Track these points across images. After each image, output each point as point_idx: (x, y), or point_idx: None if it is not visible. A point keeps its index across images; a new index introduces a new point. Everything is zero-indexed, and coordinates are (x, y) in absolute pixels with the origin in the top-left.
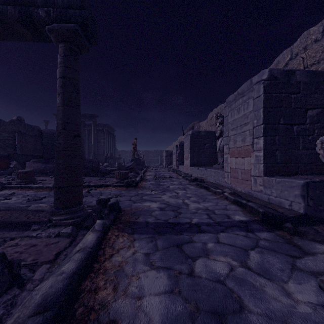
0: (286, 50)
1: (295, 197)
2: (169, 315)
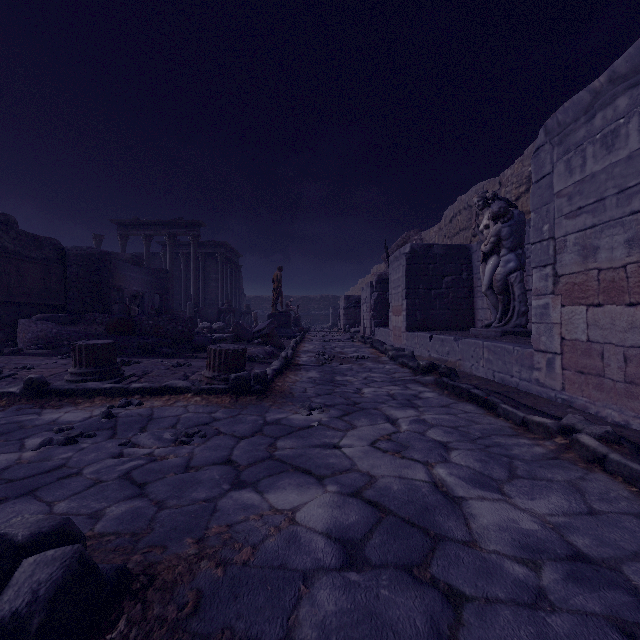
0: None
1: None
2: None
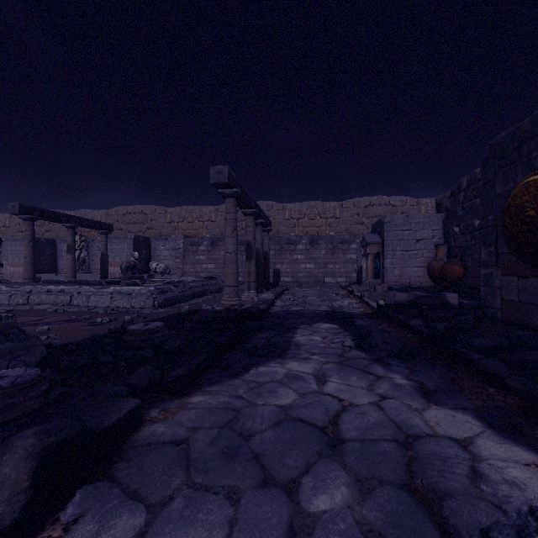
0: (125, 207)
1: None
2: None
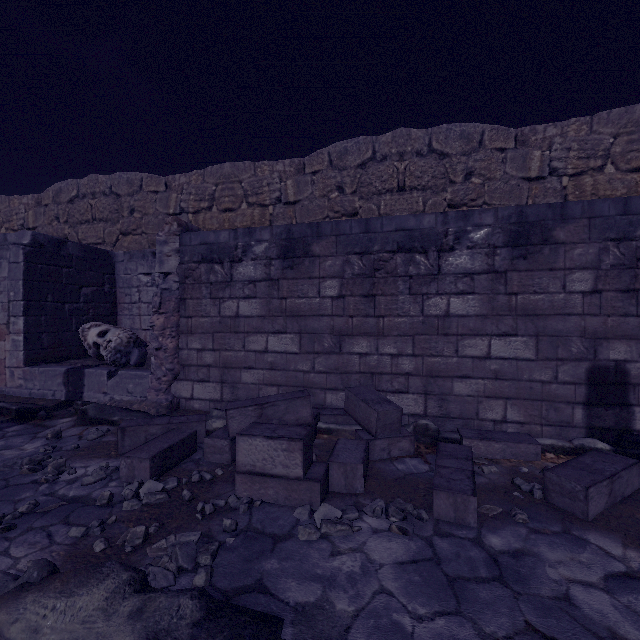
0: (72, 181)
1: (59, 386)
2: None
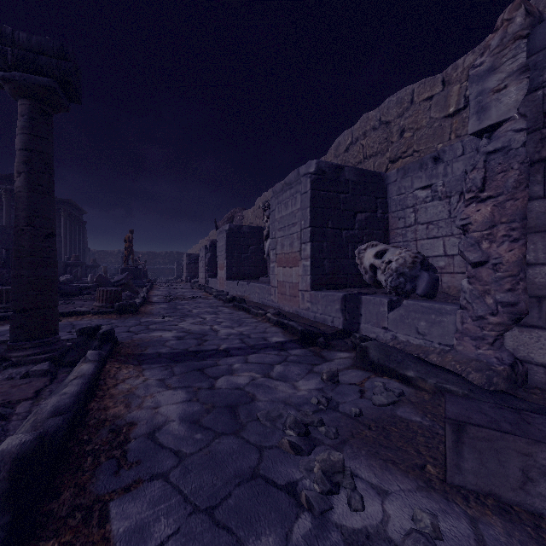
0: (347, 131)
1: (337, 312)
2: (187, 413)
